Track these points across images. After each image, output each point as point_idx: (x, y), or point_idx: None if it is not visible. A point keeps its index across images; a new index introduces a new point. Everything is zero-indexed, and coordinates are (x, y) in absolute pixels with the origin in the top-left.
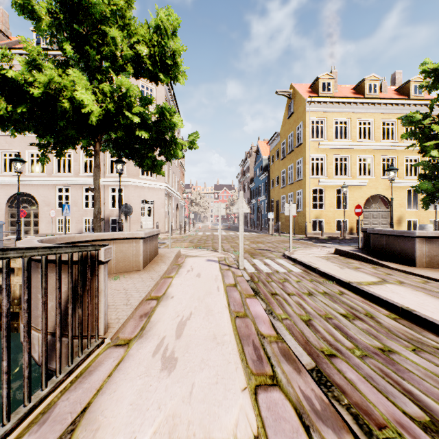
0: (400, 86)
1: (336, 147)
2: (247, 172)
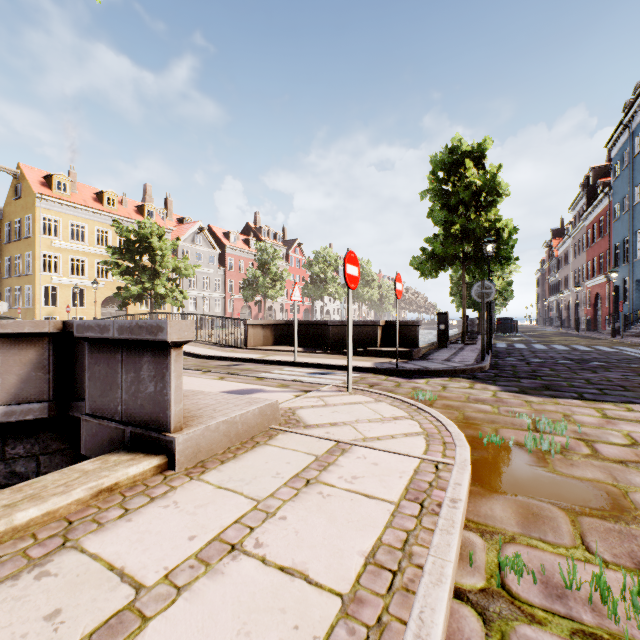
0: (140, 206)
1: (73, 248)
2: None
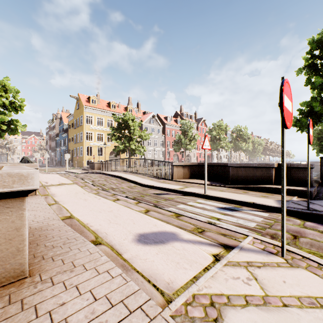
0: (126, 107)
1: (98, 129)
2: (54, 129)
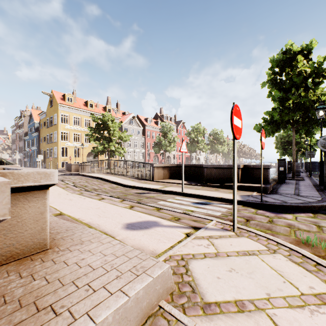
0: (104, 107)
1: (74, 129)
2: (22, 127)
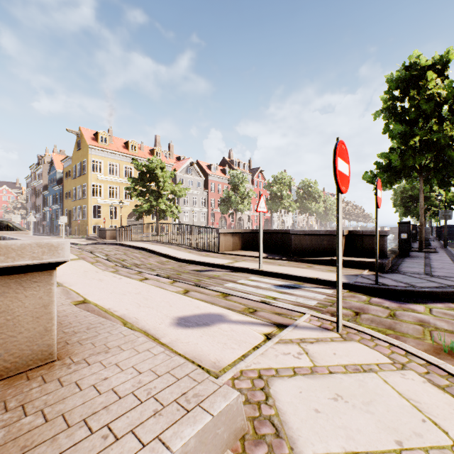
0: (151, 150)
1: (110, 180)
2: (40, 178)
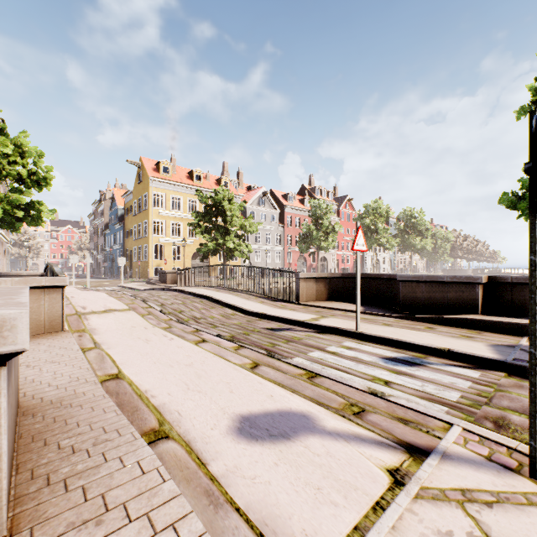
0: (218, 179)
1: (172, 215)
2: (101, 216)
